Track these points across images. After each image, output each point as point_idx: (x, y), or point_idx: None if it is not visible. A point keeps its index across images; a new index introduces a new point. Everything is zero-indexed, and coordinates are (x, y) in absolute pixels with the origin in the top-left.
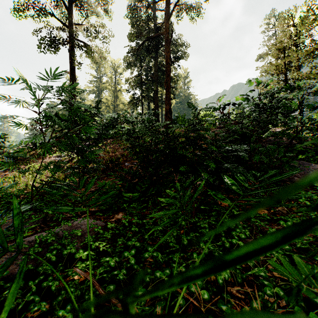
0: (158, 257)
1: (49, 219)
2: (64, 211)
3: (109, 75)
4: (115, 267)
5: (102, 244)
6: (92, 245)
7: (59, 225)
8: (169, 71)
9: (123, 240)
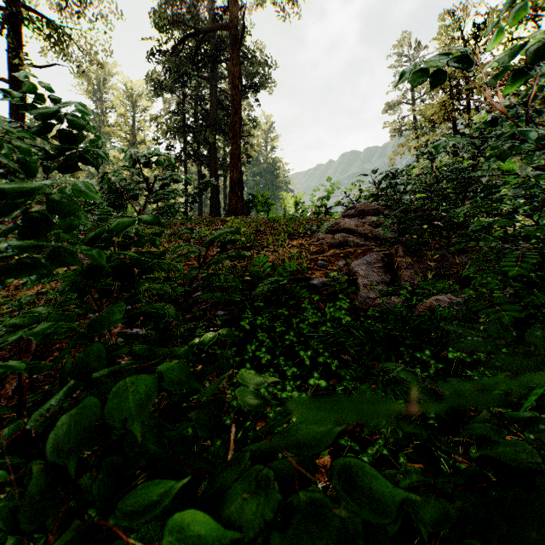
0: None
1: None
2: None
3: (121, 110)
4: None
5: None
6: None
7: None
8: (238, 104)
9: None
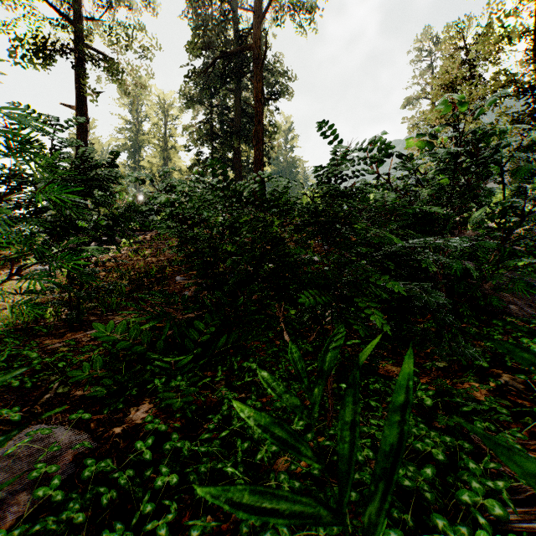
0: None
1: None
2: None
3: (154, 119)
4: None
5: None
6: None
7: None
8: (261, 115)
9: None
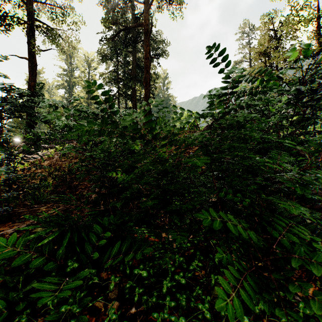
0: None
1: None
2: None
3: (82, 69)
4: None
5: None
6: None
7: None
8: (148, 67)
9: None
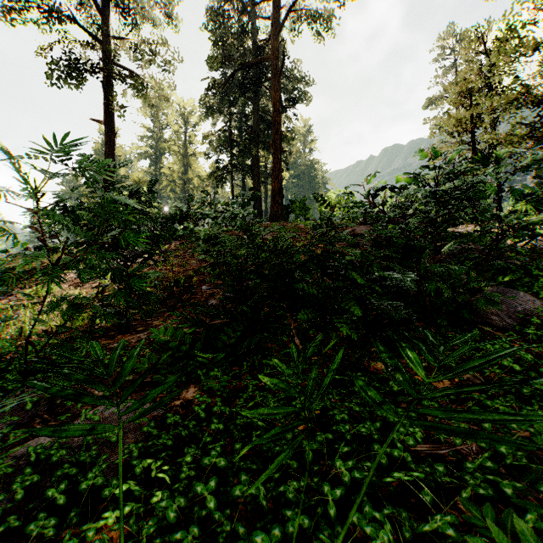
0: (260, 498)
1: (60, 402)
2: (74, 435)
3: (175, 127)
4: (178, 513)
5: (156, 464)
6: (136, 467)
7: (78, 415)
8: (279, 124)
9: (196, 452)
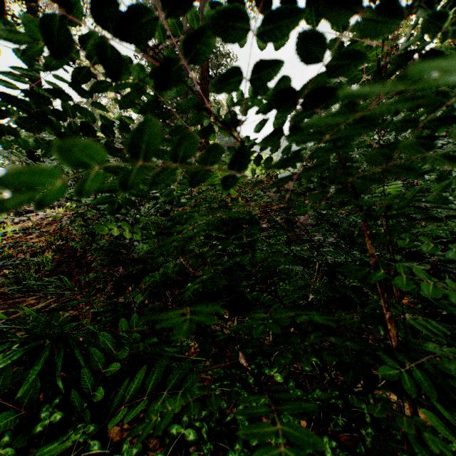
0: None
1: None
2: None
3: (110, 95)
4: None
5: None
6: None
7: None
8: (206, 91)
9: None
